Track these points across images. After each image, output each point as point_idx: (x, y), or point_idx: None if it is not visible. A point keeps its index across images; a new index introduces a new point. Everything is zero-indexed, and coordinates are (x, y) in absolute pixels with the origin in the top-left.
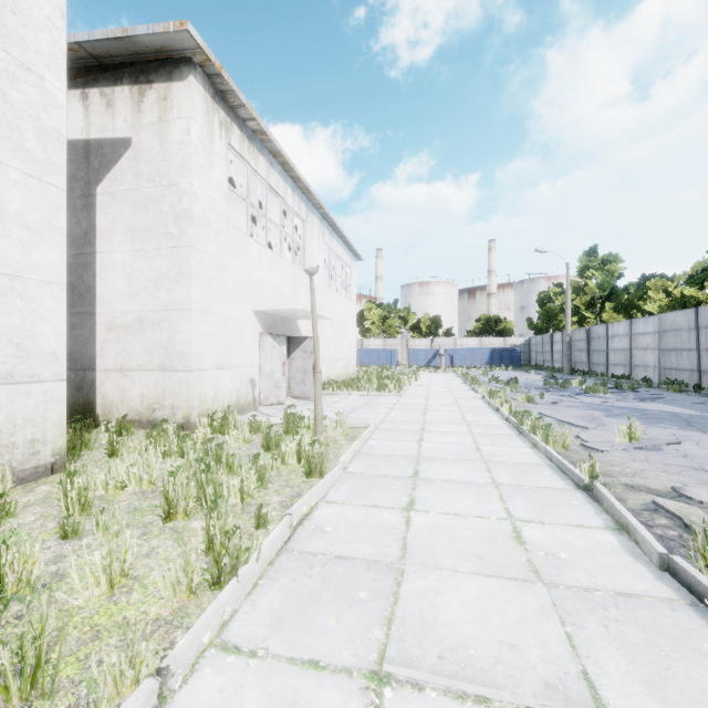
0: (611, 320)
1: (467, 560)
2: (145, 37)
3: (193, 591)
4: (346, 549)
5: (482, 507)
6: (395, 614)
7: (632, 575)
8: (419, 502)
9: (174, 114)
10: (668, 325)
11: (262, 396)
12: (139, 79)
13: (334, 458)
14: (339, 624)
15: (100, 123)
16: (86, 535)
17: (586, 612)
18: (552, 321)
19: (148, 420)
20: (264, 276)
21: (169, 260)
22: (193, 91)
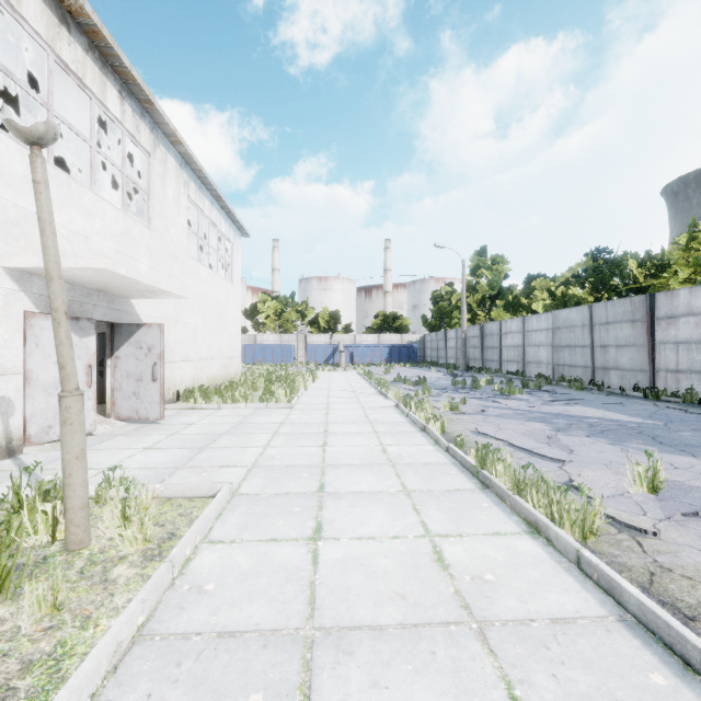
0: (498, 318)
1: None
2: None
3: None
4: None
5: None
6: None
7: None
8: None
9: None
10: (562, 322)
11: (34, 427)
12: None
13: None
14: None
15: None
16: None
17: None
18: (444, 319)
19: None
20: None
21: None
22: None
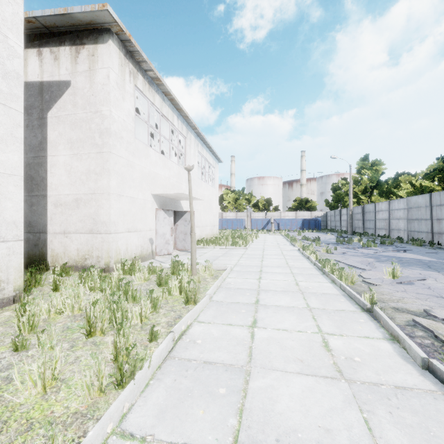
0: (377, 201)
1: (293, 363)
2: (79, 14)
3: (102, 390)
4: (211, 356)
5: (302, 324)
6: (245, 406)
7: (404, 373)
8: (260, 321)
9: (99, 65)
10: (413, 204)
11: (158, 249)
12: (76, 42)
13: (204, 291)
14: (205, 414)
15: (50, 70)
16: (32, 348)
17: (376, 401)
18: (340, 201)
19: (82, 266)
20: (159, 172)
21: (96, 161)
22: (111, 50)
